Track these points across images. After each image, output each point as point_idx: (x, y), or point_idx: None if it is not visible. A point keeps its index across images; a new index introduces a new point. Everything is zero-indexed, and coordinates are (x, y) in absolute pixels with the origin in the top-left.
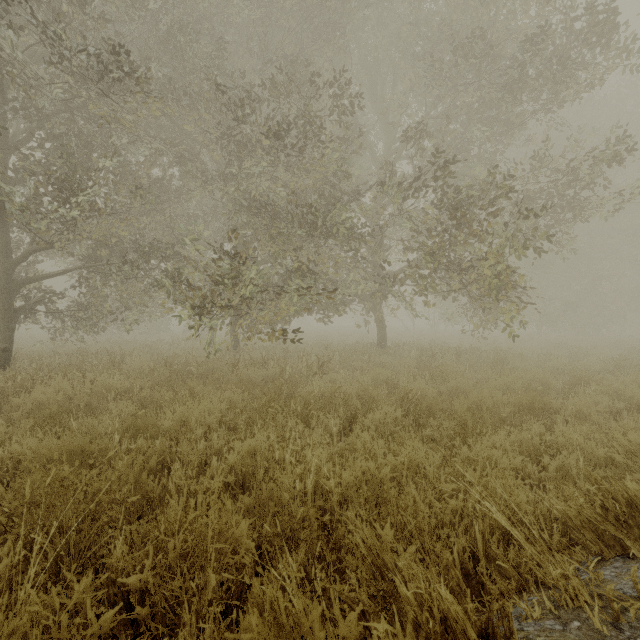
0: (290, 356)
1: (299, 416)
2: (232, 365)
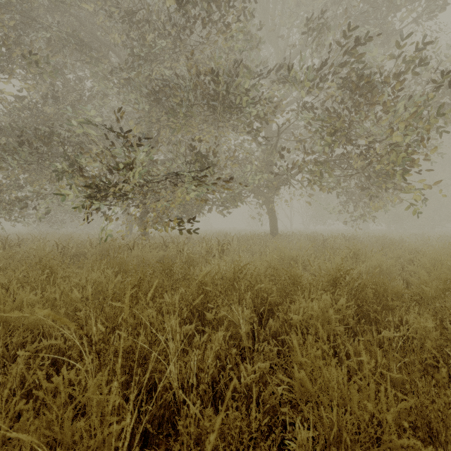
0: (193, 243)
1: (188, 308)
2: (127, 247)
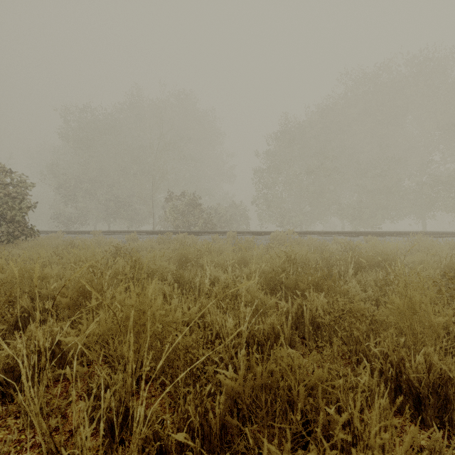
0: None
1: None
2: None
